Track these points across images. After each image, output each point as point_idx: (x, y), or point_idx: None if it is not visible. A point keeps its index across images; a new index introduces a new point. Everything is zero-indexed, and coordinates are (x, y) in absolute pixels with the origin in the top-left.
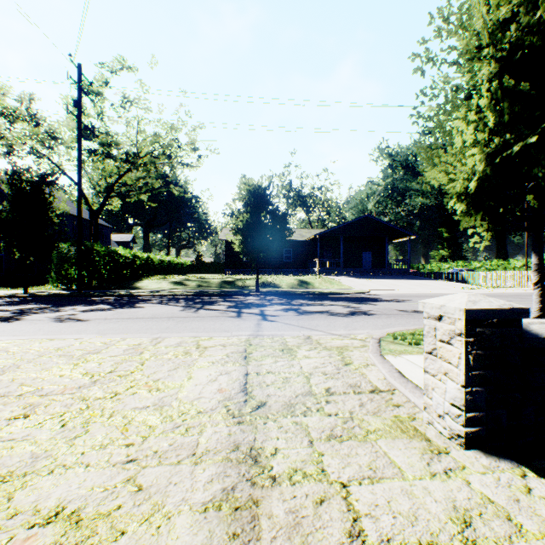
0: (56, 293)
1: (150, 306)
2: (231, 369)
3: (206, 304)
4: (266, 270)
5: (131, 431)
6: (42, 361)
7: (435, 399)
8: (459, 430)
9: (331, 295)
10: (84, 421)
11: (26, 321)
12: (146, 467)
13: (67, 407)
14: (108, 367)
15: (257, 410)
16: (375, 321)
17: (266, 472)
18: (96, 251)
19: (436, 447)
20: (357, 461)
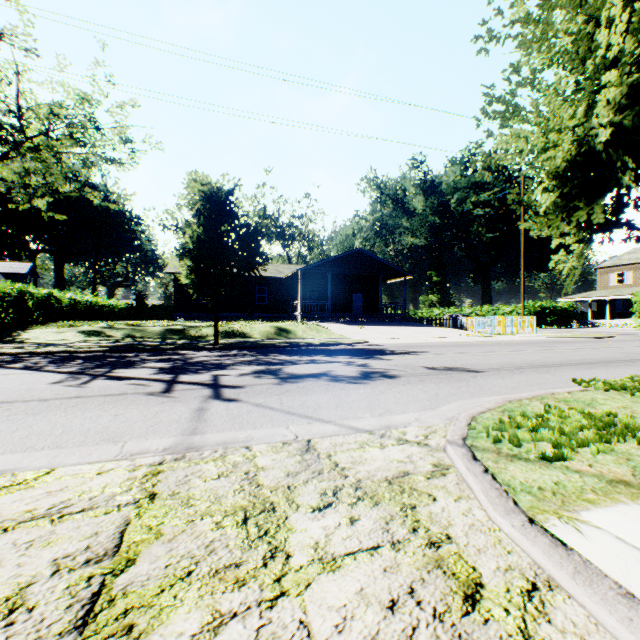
0: None
1: None
2: None
3: (119, 367)
4: (233, 315)
5: None
6: None
7: None
8: None
9: (322, 346)
10: None
11: None
12: None
13: None
14: None
15: None
16: (410, 390)
17: None
18: None
19: None
20: None
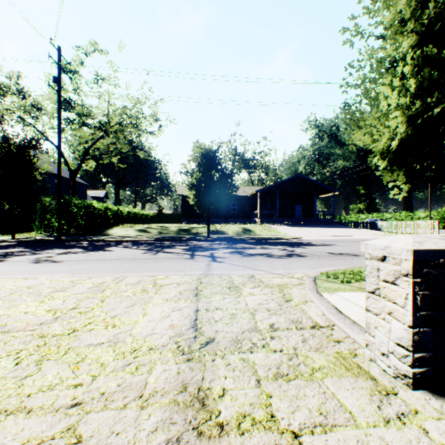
0: (39, 239)
1: (117, 250)
2: (183, 305)
3: (165, 248)
4: (216, 220)
5: (82, 369)
6: (11, 298)
7: (378, 338)
8: (406, 370)
9: (270, 240)
10: (39, 358)
11: (8, 262)
12: (90, 413)
13: (25, 344)
14: (71, 304)
15: (206, 347)
16: (308, 262)
17: (214, 418)
18: (74, 204)
19: (383, 387)
20: (306, 404)
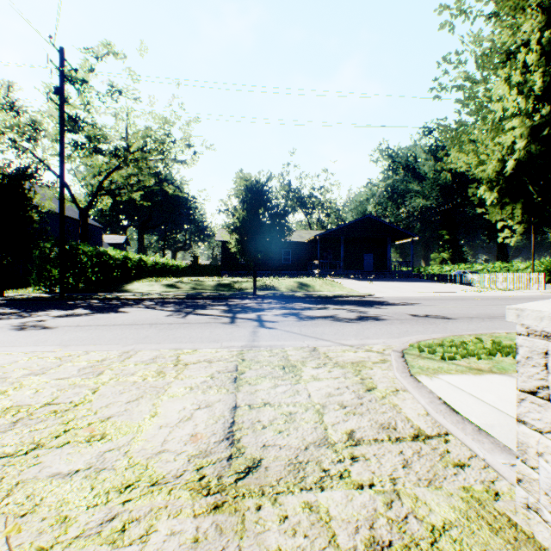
0: (36, 296)
1: (134, 311)
2: (214, 398)
3: (197, 308)
4: (265, 272)
5: (26, 532)
6: None
7: (546, 473)
8: None
9: (334, 298)
10: None
11: None
12: None
13: None
14: (45, 397)
15: (247, 478)
16: (388, 328)
17: None
18: (82, 252)
19: None
20: None
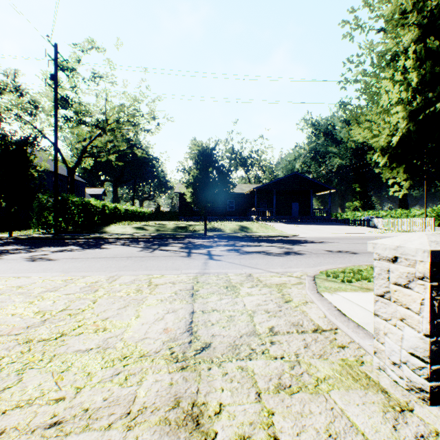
0: (36, 236)
1: (113, 247)
2: (178, 307)
3: (161, 245)
4: (213, 217)
5: (67, 380)
6: None
7: (388, 345)
8: (421, 383)
9: (267, 237)
10: (21, 367)
11: (2, 260)
12: (70, 435)
13: (8, 350)
14: (61, 305)
15: (201, 353)
16: (306, 260)
17: None
18: (71, 201)
19: (396, 402)
20: (312, 423)
